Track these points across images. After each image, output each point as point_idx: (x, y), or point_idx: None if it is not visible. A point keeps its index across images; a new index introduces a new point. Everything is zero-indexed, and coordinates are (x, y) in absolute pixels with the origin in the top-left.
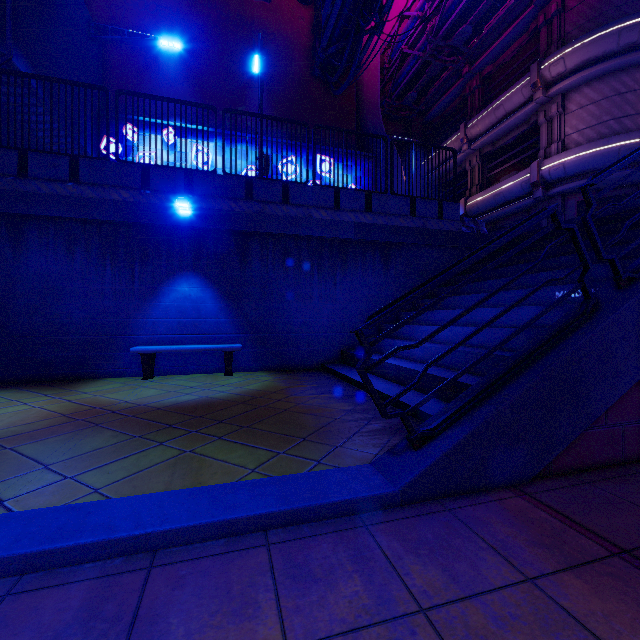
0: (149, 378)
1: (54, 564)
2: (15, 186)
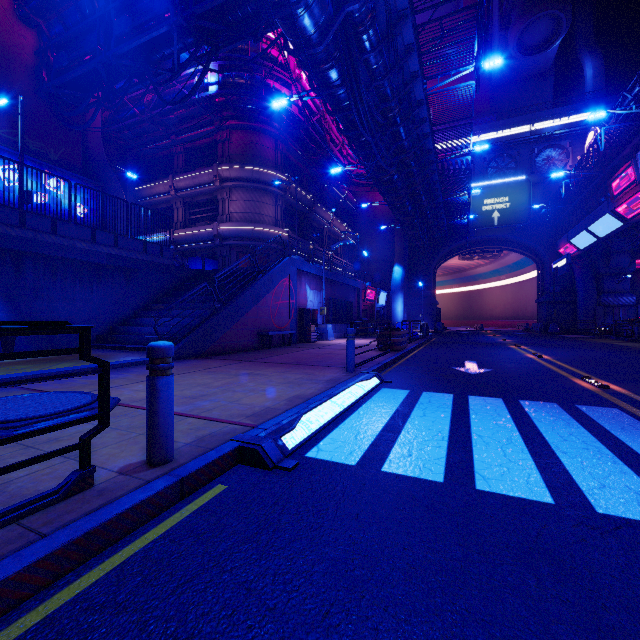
0: None
1: None
2: None
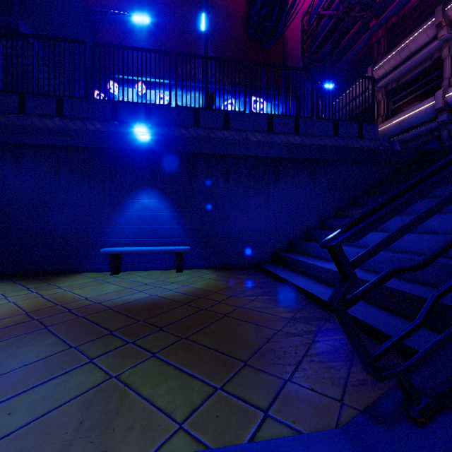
0: (116, 274)
1: None
2: (16, 121)
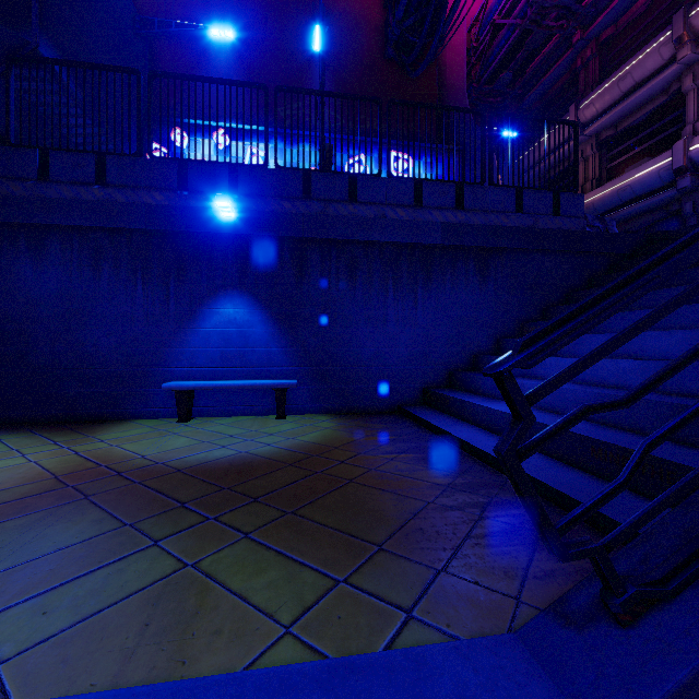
0: (185, 421)
1: None
2: (35, 191)
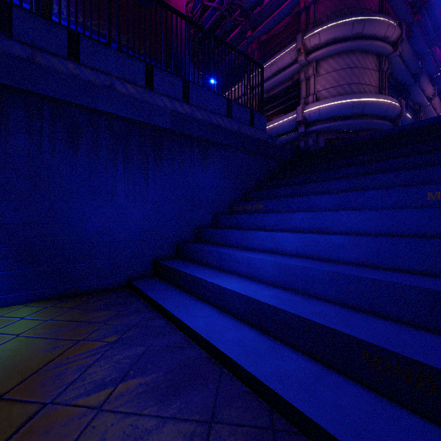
0: None
1: None
2: None
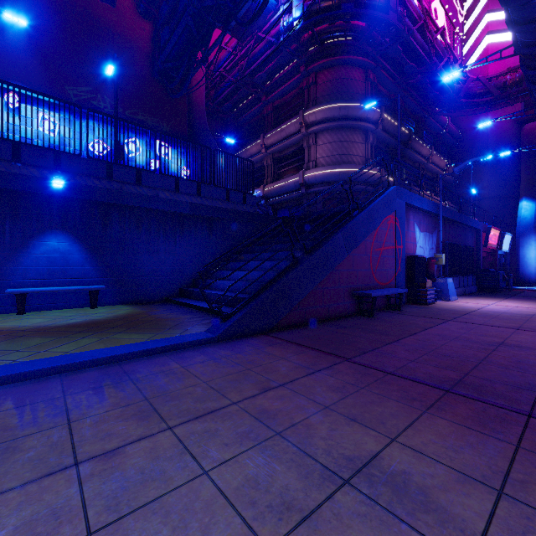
0: (23, 313)
1: (74, 369)
2: None
